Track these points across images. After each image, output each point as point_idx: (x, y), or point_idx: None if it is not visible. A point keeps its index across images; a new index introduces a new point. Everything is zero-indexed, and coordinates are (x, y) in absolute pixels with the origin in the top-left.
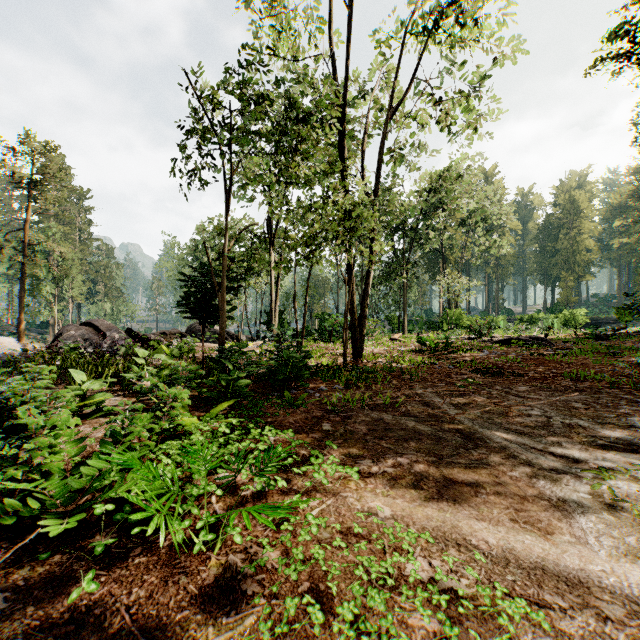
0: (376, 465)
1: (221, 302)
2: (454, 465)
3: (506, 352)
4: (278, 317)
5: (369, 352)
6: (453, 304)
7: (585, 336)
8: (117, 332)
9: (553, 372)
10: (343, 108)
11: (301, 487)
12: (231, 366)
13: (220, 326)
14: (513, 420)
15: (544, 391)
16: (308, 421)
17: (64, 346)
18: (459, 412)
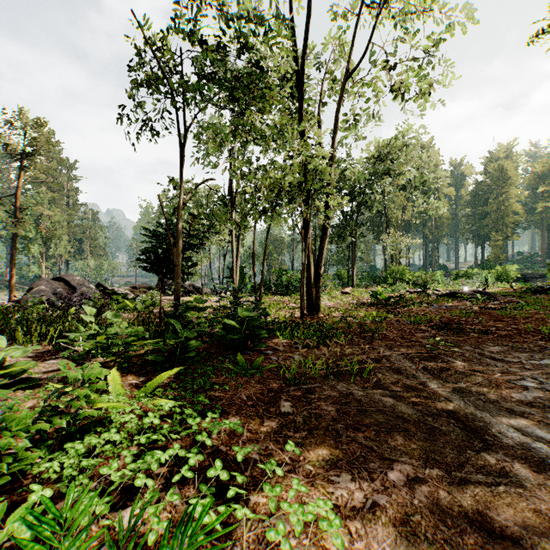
0: (359, 487)
1: (176, 257)
2: (473, 488)
3: (454, 306)
4: (239, 272)
5: (324, 306)
6: (395, 261)
7: (522, 290)
8: (87, 286)
9: (514, 328)
10: (300, 66)
11: (247, 549)
12: (180, 326)
13: (175, 281)
14: (509, 396)
15: (519, 352)
16: (263, 397)
17: (32, 300)
18: (440, 383)
